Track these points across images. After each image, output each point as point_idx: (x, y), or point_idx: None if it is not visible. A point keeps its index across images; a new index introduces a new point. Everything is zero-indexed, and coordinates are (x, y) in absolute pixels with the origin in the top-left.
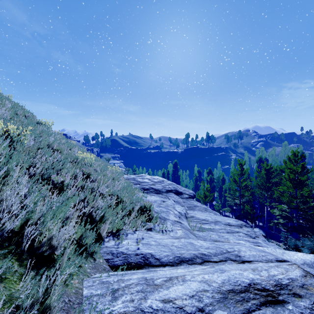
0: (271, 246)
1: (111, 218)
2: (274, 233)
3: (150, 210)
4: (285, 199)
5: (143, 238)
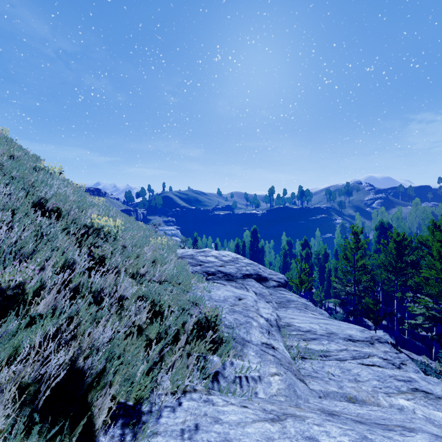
0: (435, 385)
1: (118, 382)
2: (408, 338)
3: (216, 326)
4: (433, 290)
5: (196, 426)
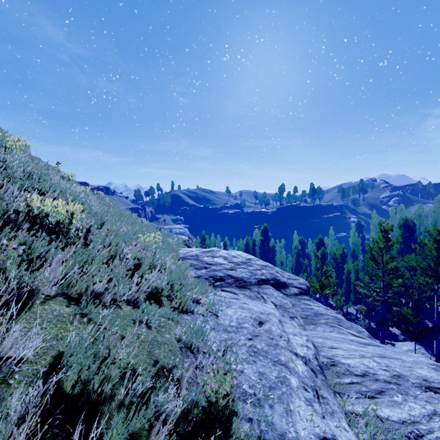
0: None
1: None
2: None
3: (226, 425)
4: None
5: None
